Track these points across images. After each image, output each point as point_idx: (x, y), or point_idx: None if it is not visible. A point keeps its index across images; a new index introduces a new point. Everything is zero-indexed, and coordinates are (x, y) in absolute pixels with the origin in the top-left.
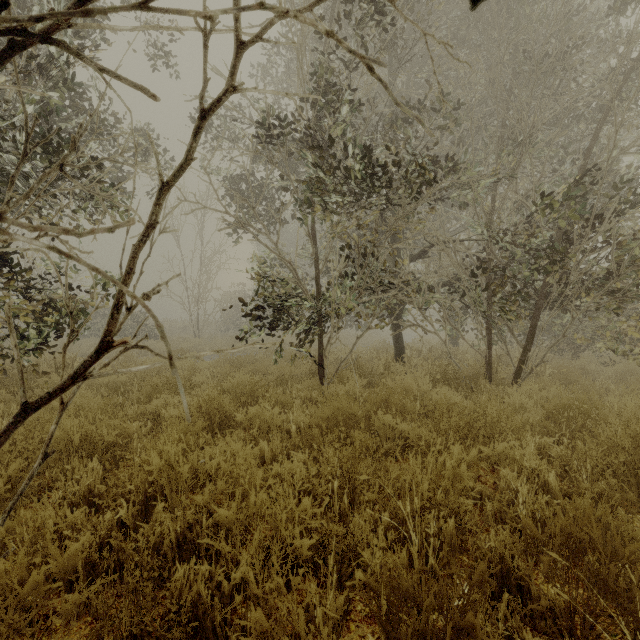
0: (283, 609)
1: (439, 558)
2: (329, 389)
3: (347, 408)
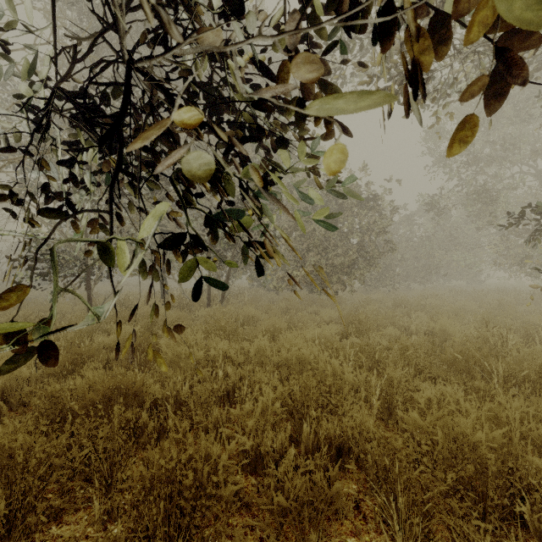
0: None
1: (108, 369)
2: None
3: None
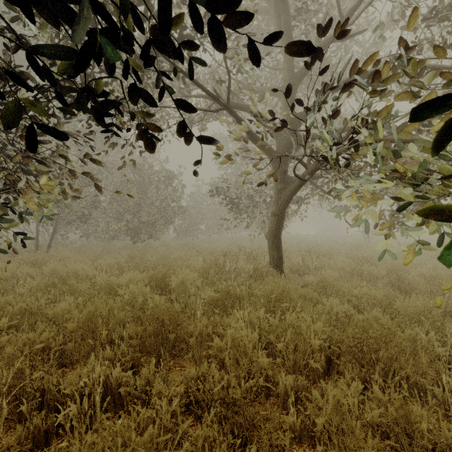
0: None
1: None
2: None
3: None
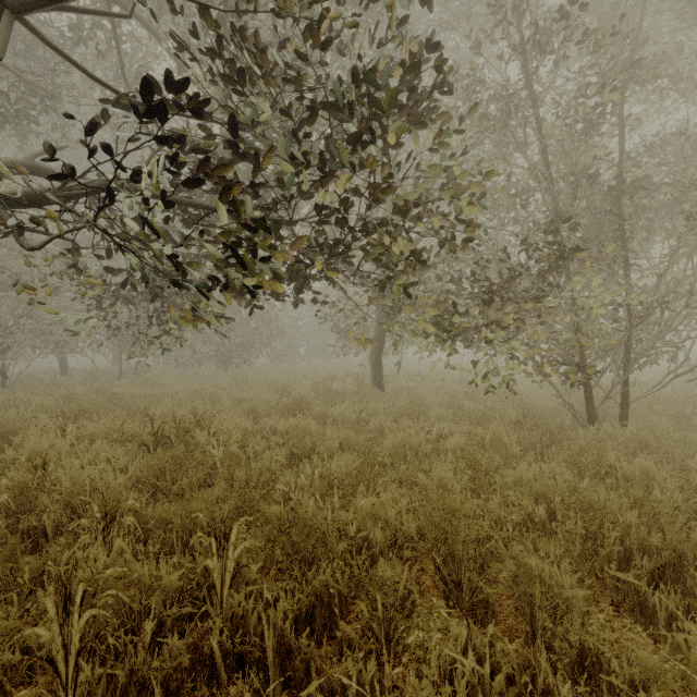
0: (33, 400)
1: None
2: (14, 388)
3: (34, 386)
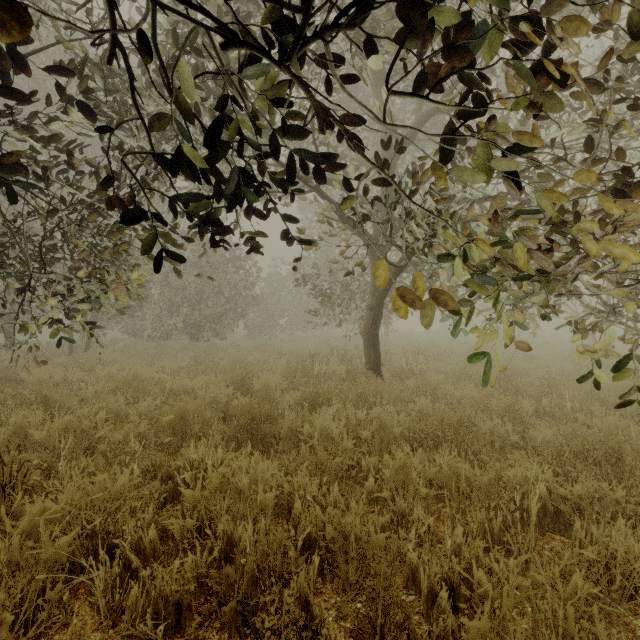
0: None
1: None
2: None
3: None
